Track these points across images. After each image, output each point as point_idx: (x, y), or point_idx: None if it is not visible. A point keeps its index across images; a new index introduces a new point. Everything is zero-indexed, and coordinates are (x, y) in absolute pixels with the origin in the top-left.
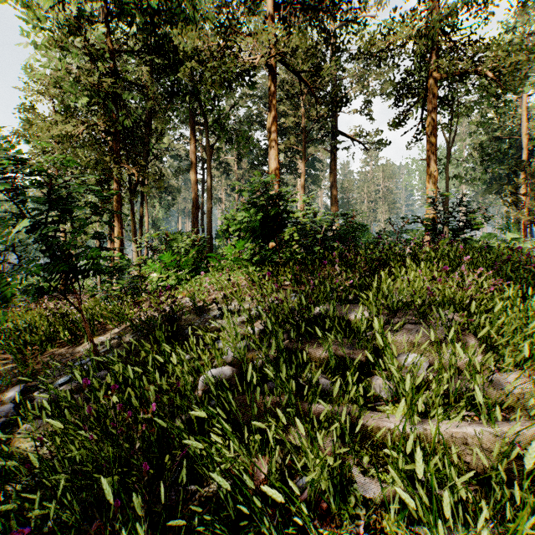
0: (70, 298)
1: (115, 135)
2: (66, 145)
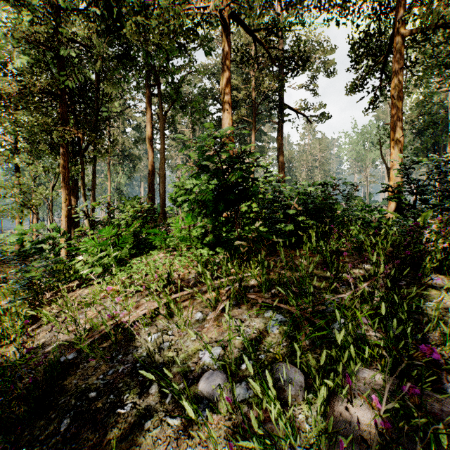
0: (13, 268)
1: (62, 97)
2: (1, 104)
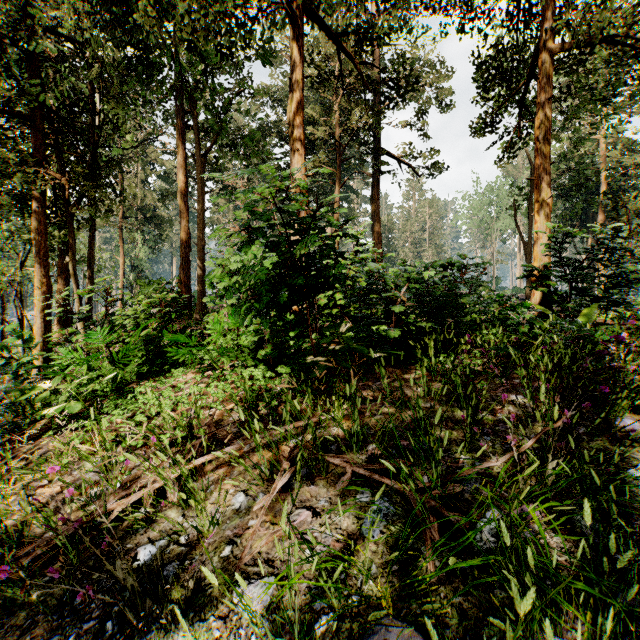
0: None
1: (35, 121)
2: None
